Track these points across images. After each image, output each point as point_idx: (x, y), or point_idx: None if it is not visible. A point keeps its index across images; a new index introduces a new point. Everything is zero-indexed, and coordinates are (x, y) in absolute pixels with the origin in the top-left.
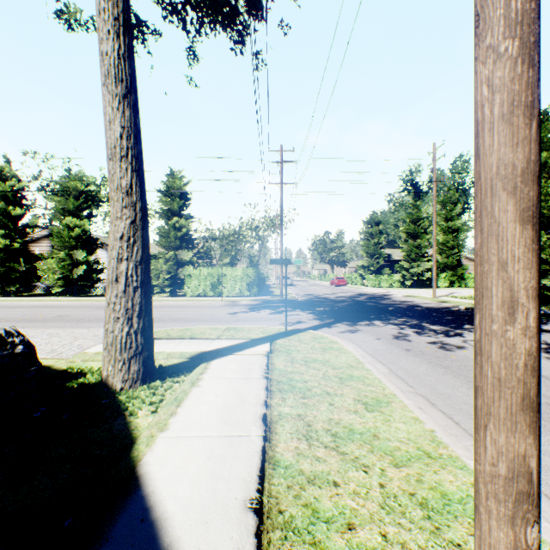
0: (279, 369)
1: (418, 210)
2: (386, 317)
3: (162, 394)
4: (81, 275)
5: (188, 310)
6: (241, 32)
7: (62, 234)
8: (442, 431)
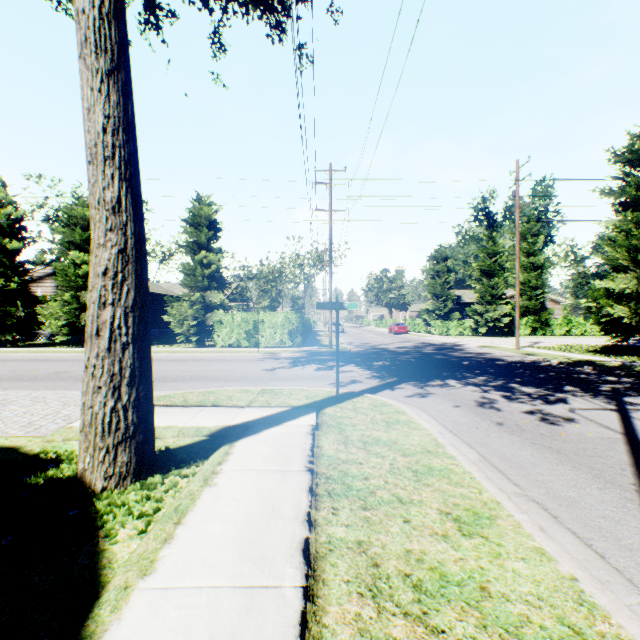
0: (329, 455)
1: (494, 242)
2: (462, 375)
3: (160, 498)
4: None
5: (216, 365)
6: (280, 13)
7: (67, 272)
8: (589, 580)
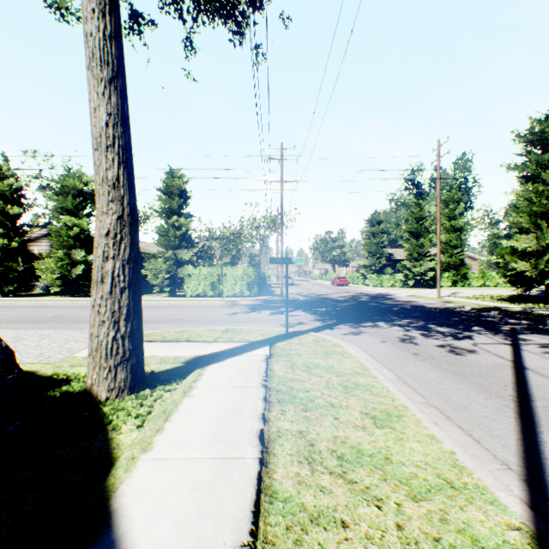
0: (279, 376)
1: (420, 208)
2: (390, 318)
3: (151, 404)
4: (79, 274)
5: (187, 311)
6: (240, 22)
7: (60, 233)
8: (463, 453)
